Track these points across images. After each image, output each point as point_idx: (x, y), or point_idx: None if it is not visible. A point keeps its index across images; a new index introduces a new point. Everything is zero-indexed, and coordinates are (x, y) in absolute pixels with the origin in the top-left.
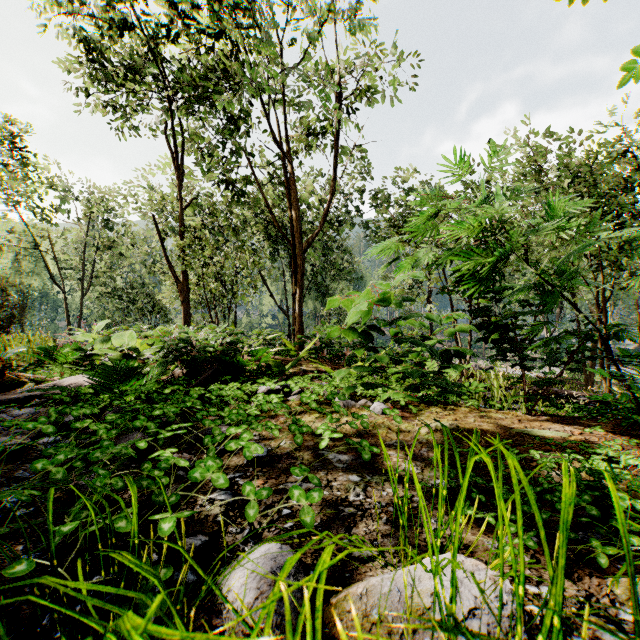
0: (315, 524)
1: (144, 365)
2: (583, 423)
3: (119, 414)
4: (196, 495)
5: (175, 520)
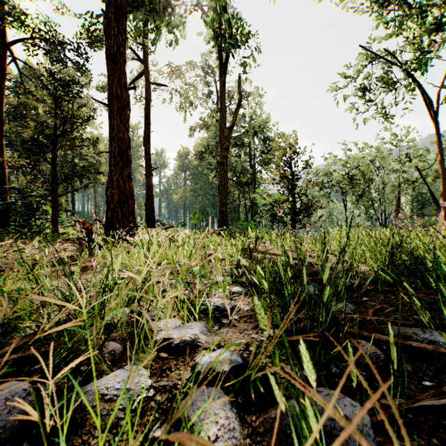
0: None
1: None
2: None
3: None
4: None
5: None
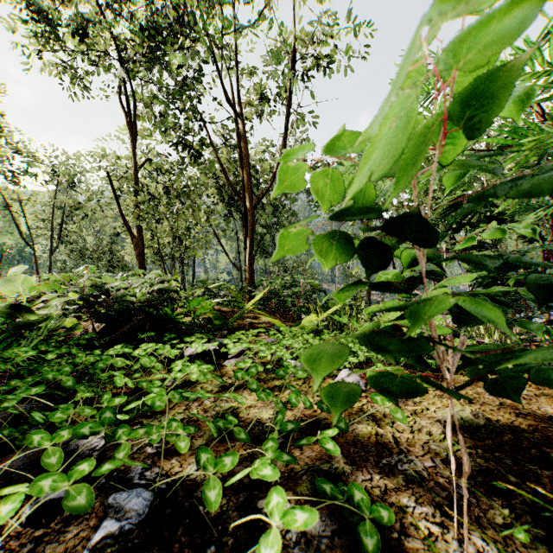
0: None
1: (45, 319)
2: None
3: None
4: None
5: None
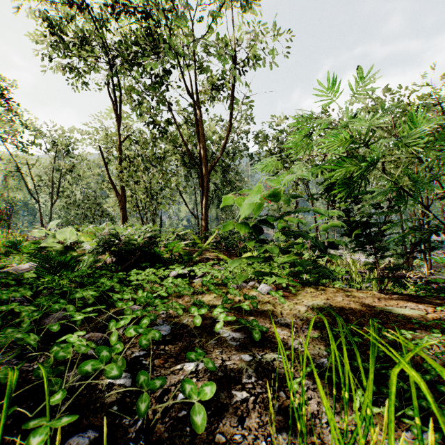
0: (208, 412)
1: (82, 254)
2: (430, 301)
3: (48, 296)
4: (94, 381)
5: (48, 431)
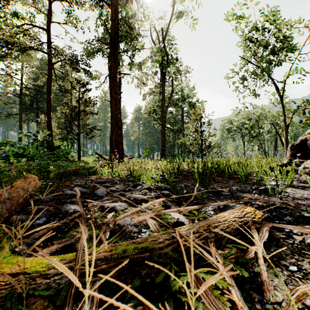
0: None
1: None
2: None
3: None
4: None
5: None
